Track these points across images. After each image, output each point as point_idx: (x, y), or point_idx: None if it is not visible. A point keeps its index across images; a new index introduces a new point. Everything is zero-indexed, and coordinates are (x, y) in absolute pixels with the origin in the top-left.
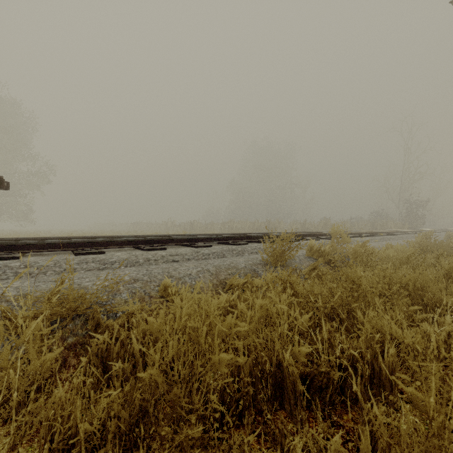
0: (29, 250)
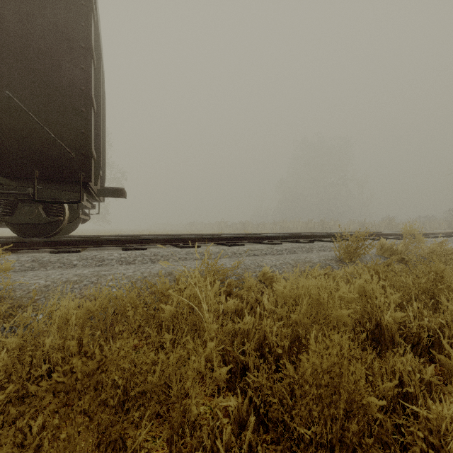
0: (148, 244)
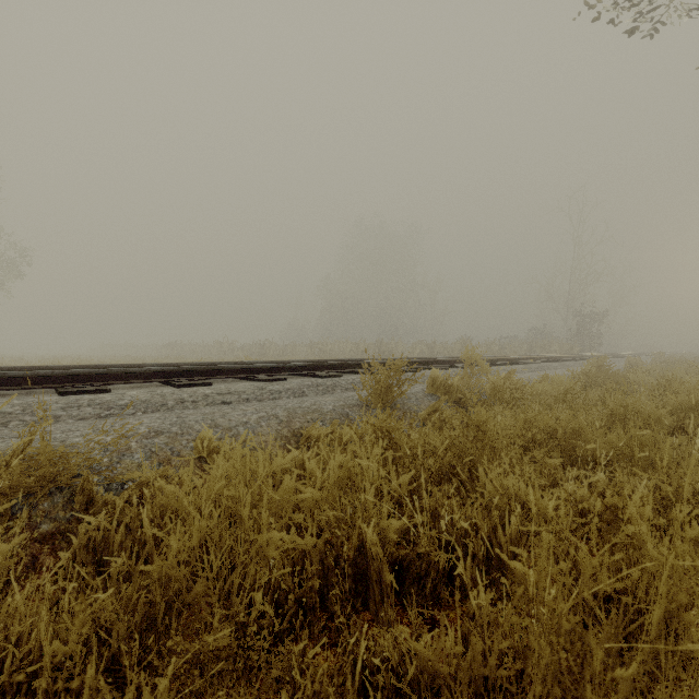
0: None
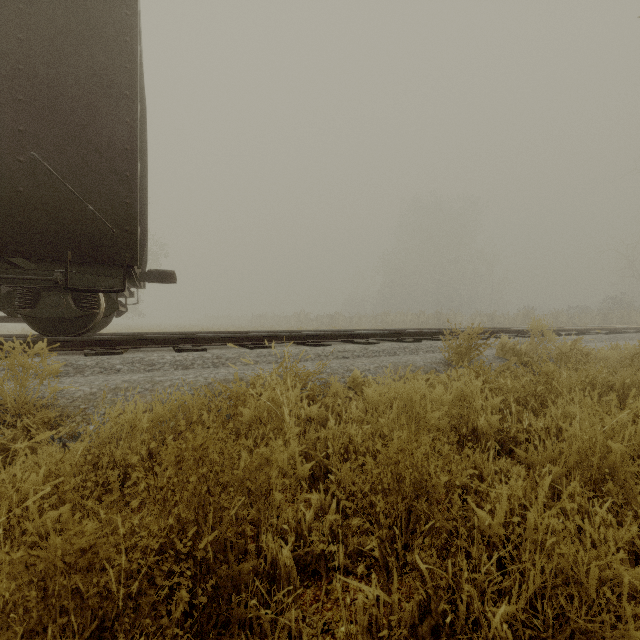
0: (207, 344)
